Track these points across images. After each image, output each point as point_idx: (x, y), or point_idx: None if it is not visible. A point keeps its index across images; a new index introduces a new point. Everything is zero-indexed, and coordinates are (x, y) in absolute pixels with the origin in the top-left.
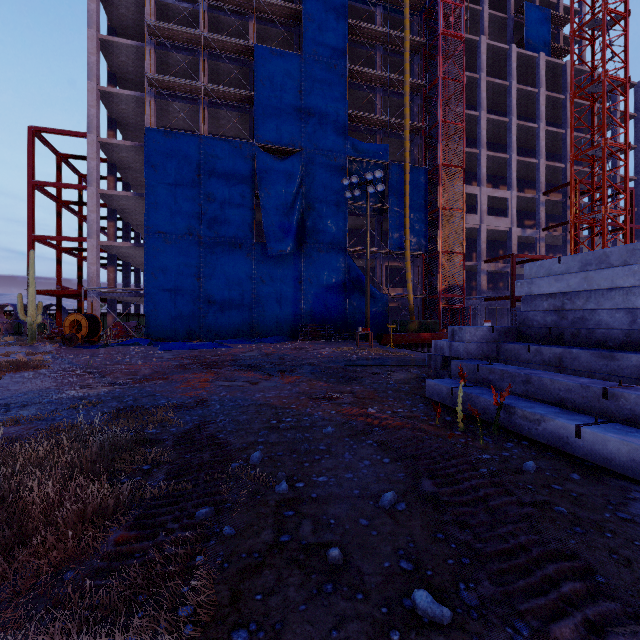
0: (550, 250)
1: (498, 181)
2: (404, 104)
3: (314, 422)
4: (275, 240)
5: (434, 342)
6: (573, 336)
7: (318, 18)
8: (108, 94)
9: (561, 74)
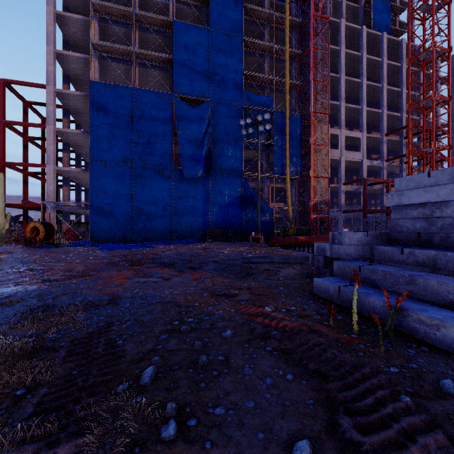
0: (390, 176)
1: (352, 126)
2: (285, 67)
3: (214, 323)
4: (189, 167)
5: (316, 245)
6: (442, 240)
7: (221, 1)
8: (62, 56)
9: (398, 48)
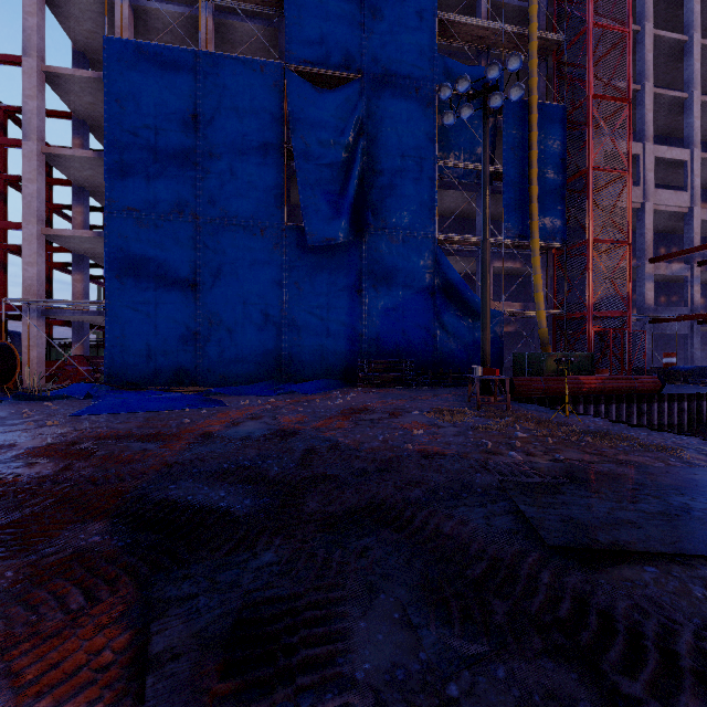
0: None
1: (658, 143)
2: None
3: None
4: (318, 221)
5: None
6: None
7: None
8: None
9: None
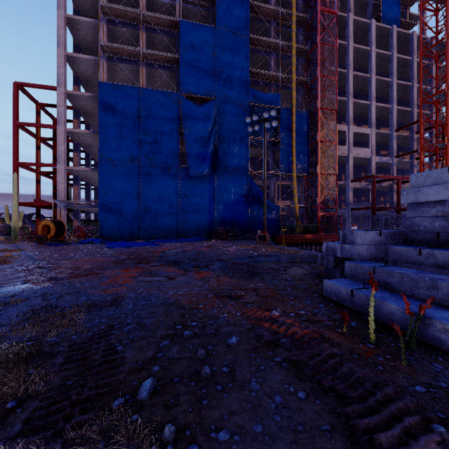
0: (400, 173)
1: (361, 122)
2: (291, 63)
3: (219, 328)
4: (195, 165)
5: (326, 244)
6: None
7: None
8: (72, 58)
9: (408, 41)
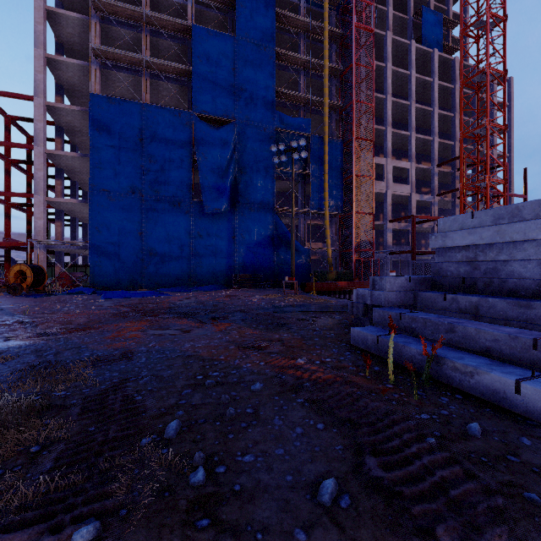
0: (442, 213)
1: (400, 154)
2: (324, 85)
3: (242, 376)
4: (211, 199)
5: (356, 291)
6: (486, 285)
7: (249, 5)
8: (55, 61)
9: (451, 68)
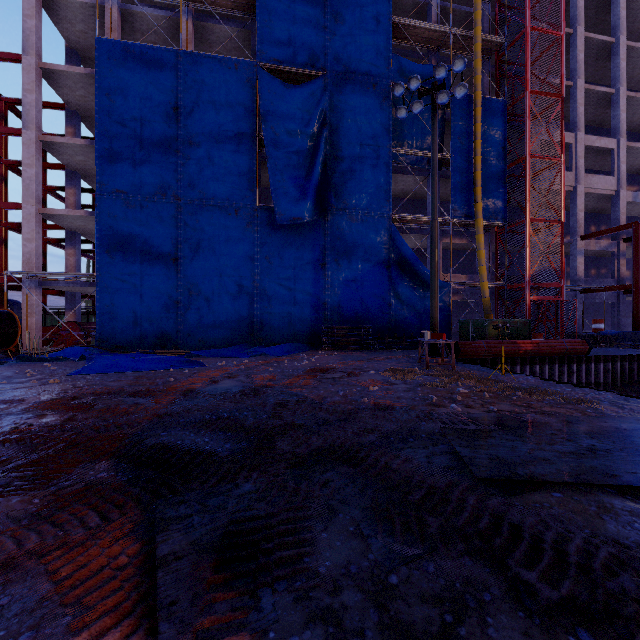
0: None
1: (589, 133)
2: (474, 6)
3: None
4: (286, 202)
5: None
6: None
7: None
8: (55, 3)
9: None
